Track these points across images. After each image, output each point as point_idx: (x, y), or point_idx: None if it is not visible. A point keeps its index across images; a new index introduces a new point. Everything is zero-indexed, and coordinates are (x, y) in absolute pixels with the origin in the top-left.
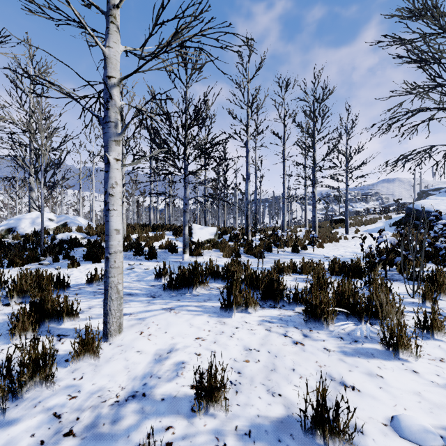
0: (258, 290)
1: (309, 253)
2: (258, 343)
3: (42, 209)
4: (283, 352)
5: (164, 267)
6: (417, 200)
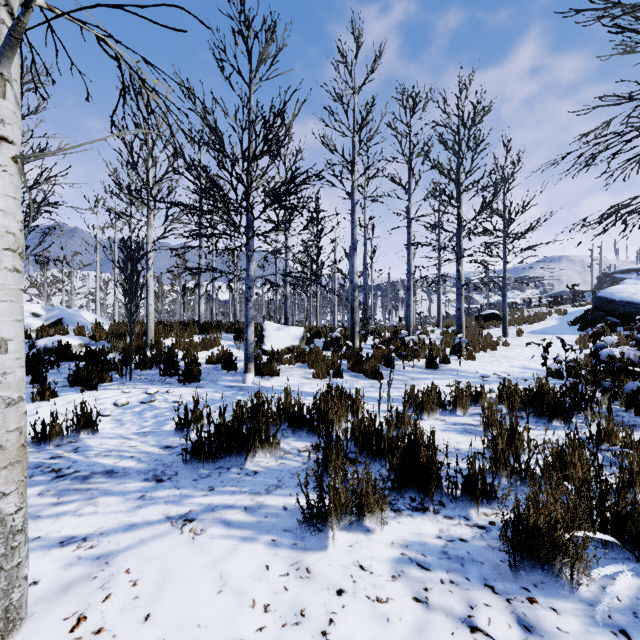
0: (381, 458)
1: (454, 369)
2: None
3: None
4: None
5: (194, 406)
6: (597, 287)
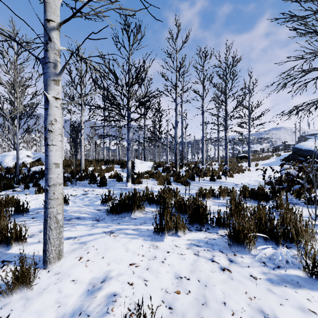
0: (185, 214)
1: (223, 181)
2: (188, 269)
3: (17, 148)
4: (212, 281)
5: (108, 194)
6: (298, 142)
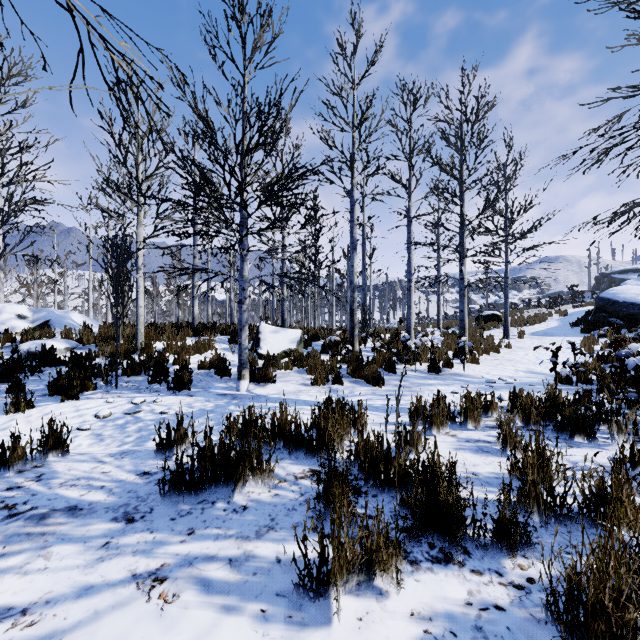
0: (390, 488)
1: (458, 373)
2: None
3: None
4: None
5: (178, 424)
6: (595, 287)
